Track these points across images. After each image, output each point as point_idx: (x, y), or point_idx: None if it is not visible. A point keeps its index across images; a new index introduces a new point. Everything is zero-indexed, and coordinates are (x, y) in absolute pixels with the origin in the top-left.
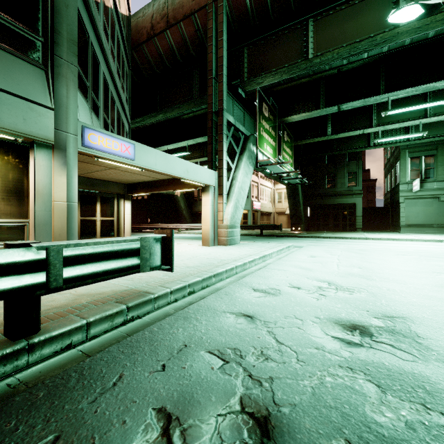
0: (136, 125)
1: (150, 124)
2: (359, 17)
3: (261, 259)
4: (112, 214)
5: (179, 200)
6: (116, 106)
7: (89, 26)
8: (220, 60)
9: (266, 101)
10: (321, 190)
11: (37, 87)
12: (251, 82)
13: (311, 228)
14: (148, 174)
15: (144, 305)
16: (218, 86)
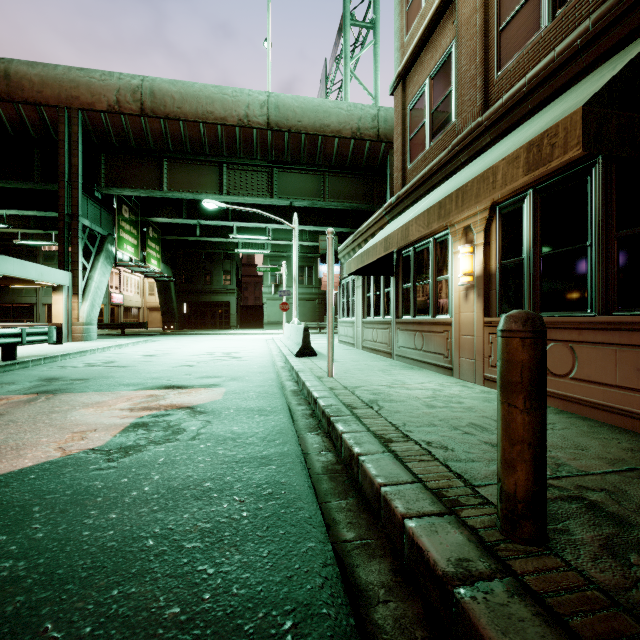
0: None
1: None
2: (200, 175)
3: (118, 347)
4: None
5: None
6: None
7: None
8: (75, 168)
9: (127, 202)
10: (198, 286)
11: None
12: (109, 190)
13: (189, 327)
14: None
15: (50, 359)
16: (73, 192)
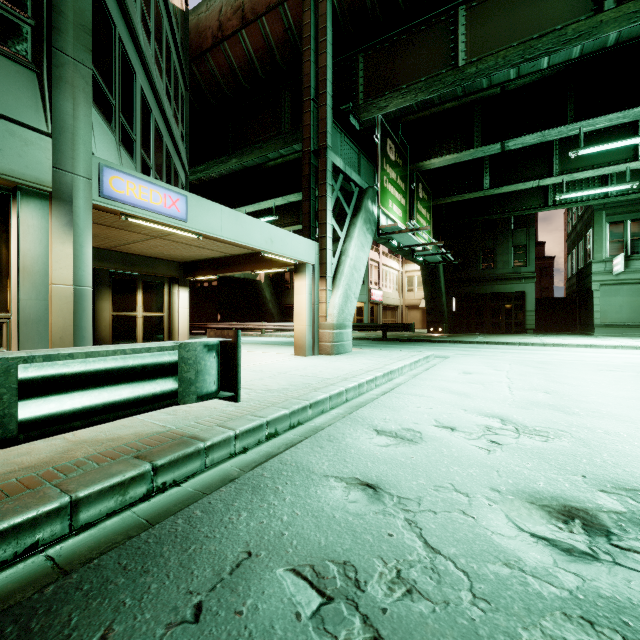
0: (198, 176)
1: (219, 176)
2: (539, 0)
3: (386, 377)
4: (161, 308)
5: (263, 287)
6: (165, 143)
7: (115, 10)
8: (322, 72)
9: (392, 137)
10: (473, 272)
11: (22, 99)
12: (369, 107)
13: (458, 329)
14: (212, 246)
15: (186, 462)
16: (320, 111)
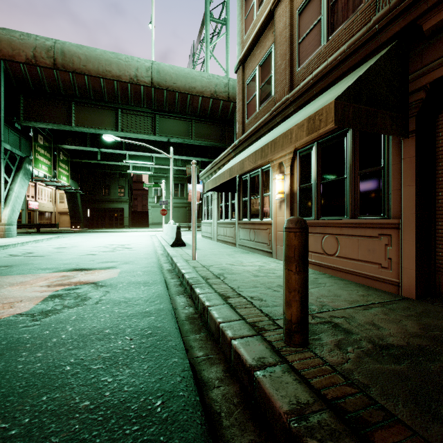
0: None
1: None
2: (101, 116)
3: (35, 242)
4: None
5: None
6: None
7: None
8: None
9: (42, 133)
10: (99, 196)
11: None
12: (27, 123)
13: (92, 226)
14: None
15: None
16: None
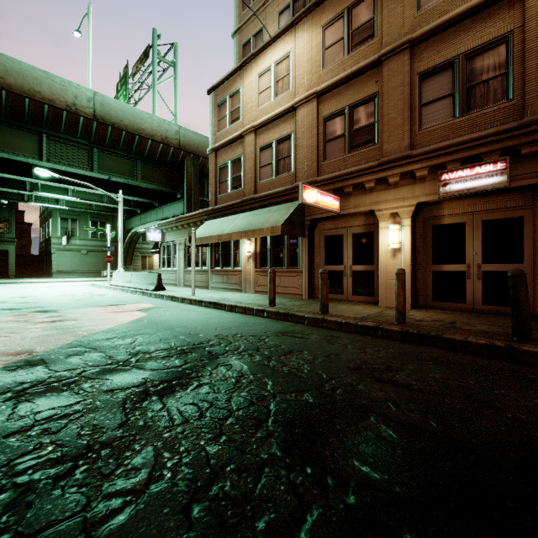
0: None
1: None
2: (17, 139)
3: None
4: None
5: None
6: None
7: None
8: None
9: None
10: None
11: None
12: None
13: None
14: None
15: None
16: None
